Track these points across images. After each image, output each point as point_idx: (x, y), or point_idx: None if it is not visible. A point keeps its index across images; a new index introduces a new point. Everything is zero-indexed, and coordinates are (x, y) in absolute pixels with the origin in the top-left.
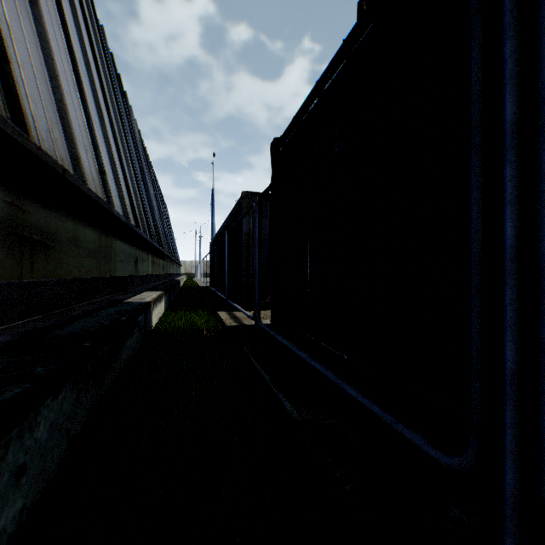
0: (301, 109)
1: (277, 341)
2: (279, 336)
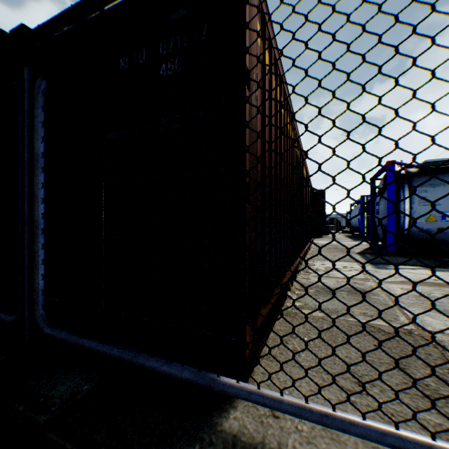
0: None
1: None
2: None
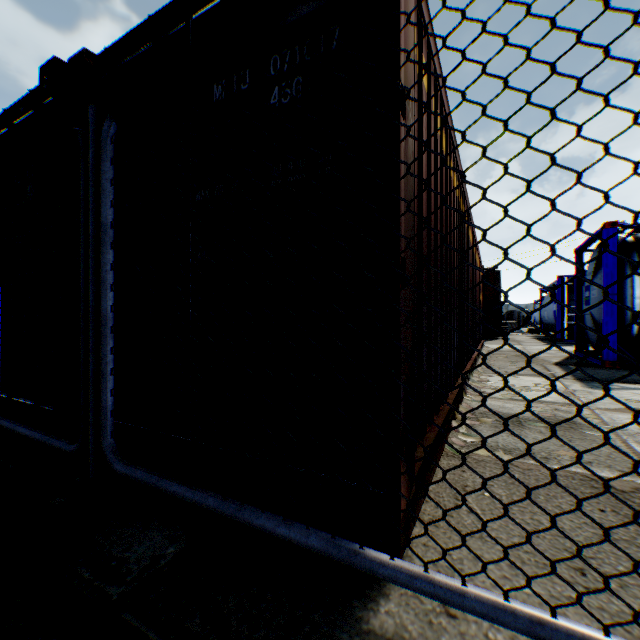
0: None
1: None
2: None
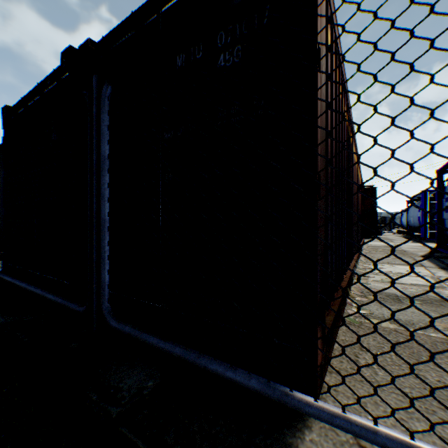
0: (30, 94)
1: (7, 282)
2: (6, 276)
